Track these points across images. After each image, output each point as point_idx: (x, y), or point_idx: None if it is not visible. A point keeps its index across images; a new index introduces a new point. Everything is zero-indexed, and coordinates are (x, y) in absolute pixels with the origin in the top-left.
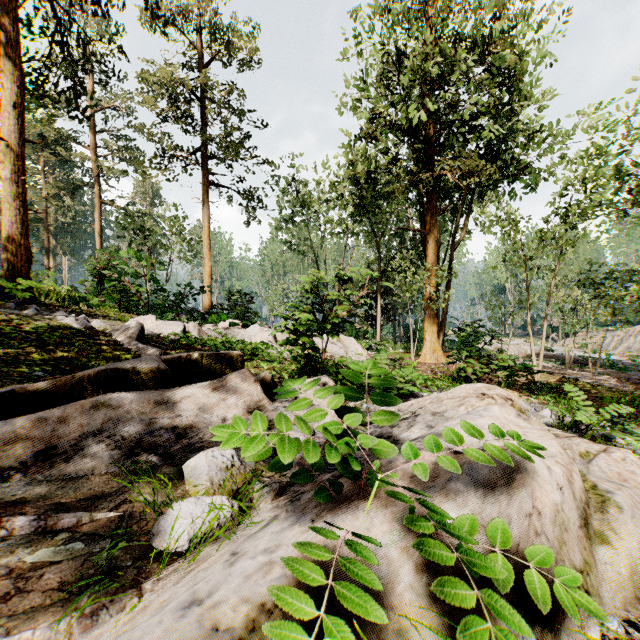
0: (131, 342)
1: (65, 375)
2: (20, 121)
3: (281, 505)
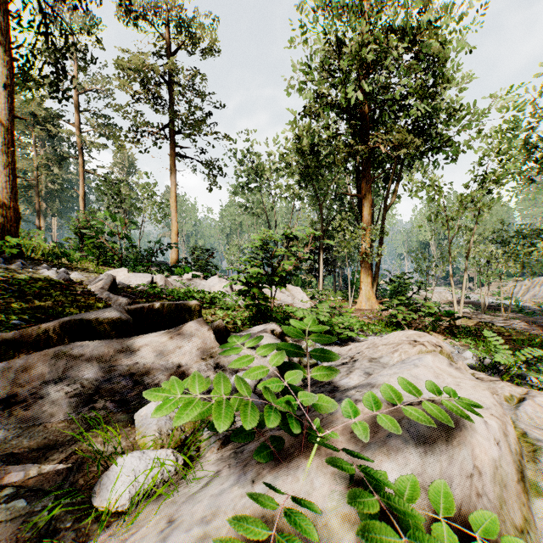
0: (103, 292)
1: (40, 323)
2: (10, 100)
3: (225, 457)
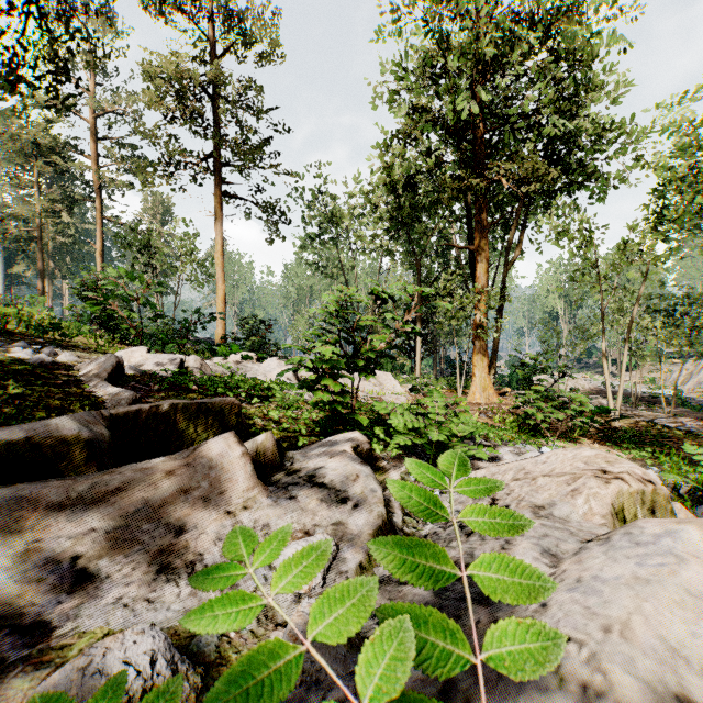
0: (98, 383)
1: None
2: None
3: None
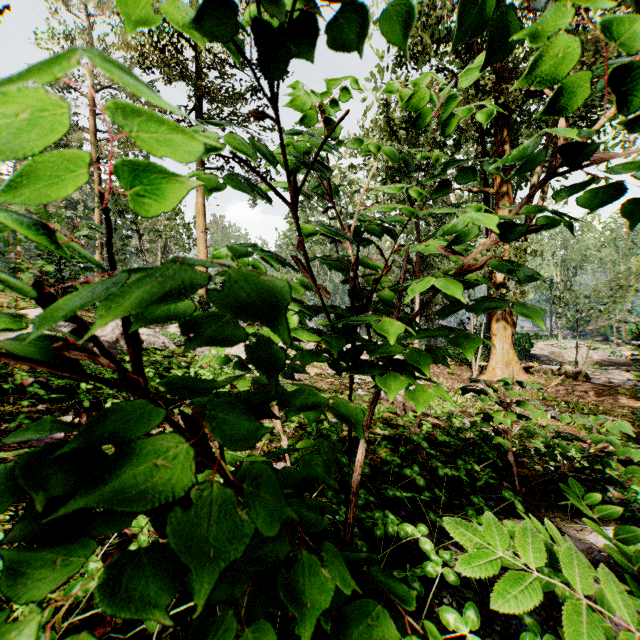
0: None
1: None
2: None
3: None
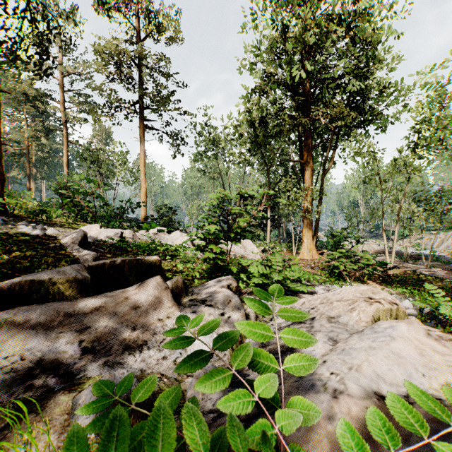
0: (73, 247)
1: (5, 279)
2: None
3: None
